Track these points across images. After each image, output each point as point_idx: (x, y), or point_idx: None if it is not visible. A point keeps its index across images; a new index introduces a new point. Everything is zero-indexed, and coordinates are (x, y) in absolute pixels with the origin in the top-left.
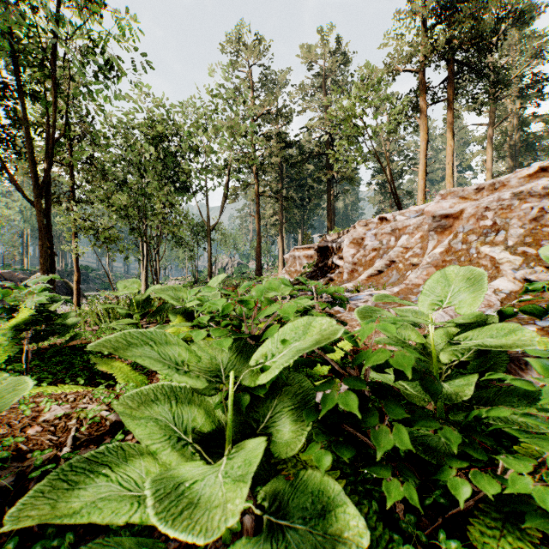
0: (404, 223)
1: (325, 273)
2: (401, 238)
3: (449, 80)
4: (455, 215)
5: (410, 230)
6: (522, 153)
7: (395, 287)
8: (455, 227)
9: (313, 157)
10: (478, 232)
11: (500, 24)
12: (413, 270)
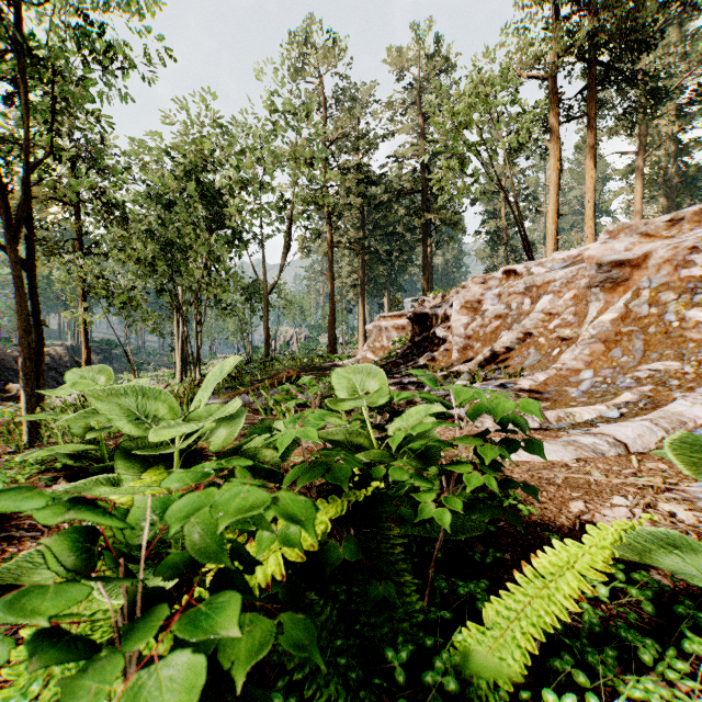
0: (545, 277)
1: (424, 350)
2: (540, 300)
3: (590, 88)
4: (634, 262)
5: (556, 287)
6: (681, 192)
7: (539, 374)
8: (635, 281)
9: (404, 196)
10: (676, 288)
11: (660, 11)
12: (563, 347)
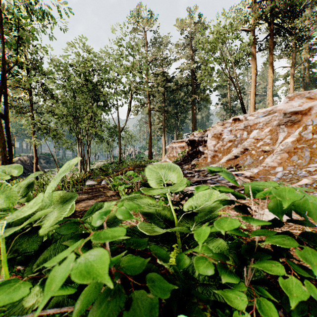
0: (255, 121)
1: (193, 157)
2: (252, 132)
3: (270, 35)
4: (303, 112)
5: (260, 126)
6: (311, 85)
7: (254, 169)
8: (303, 121)
9: (183, 87)
10: None
11: None
12: (265, 155)
